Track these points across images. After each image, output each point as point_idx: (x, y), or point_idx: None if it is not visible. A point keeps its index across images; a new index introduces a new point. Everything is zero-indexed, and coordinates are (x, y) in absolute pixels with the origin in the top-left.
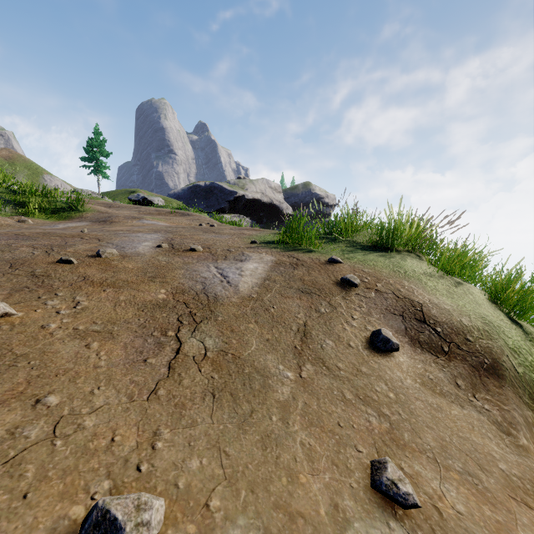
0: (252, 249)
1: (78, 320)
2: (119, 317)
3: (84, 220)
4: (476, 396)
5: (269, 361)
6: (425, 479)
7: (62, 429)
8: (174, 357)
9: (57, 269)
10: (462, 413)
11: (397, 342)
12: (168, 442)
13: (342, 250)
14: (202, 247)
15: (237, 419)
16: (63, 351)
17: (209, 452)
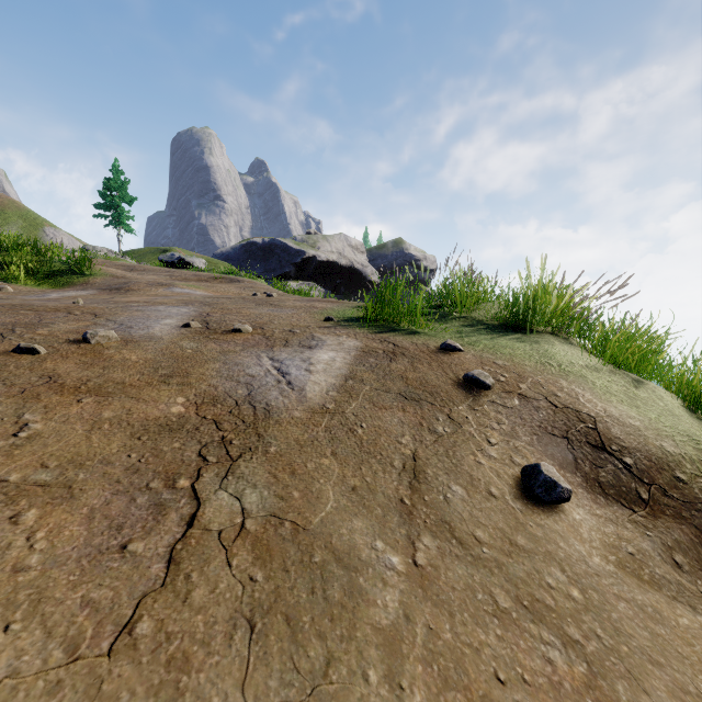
0: (326, 330)
1: (13, 462)
2: (94, 452)
3: (90, 288)
4: None
5: (357, 534)
6: None
7: None
8: (183, 535)
9: (8, 363)
10: (697, 622)
11: (568, 487)
12: None
13: (459, 331)
14: (252, 326)
15: (297, 687)
16: None
17: None
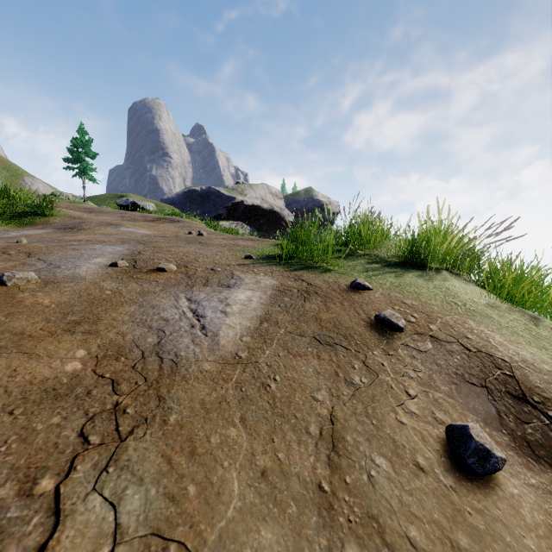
0: (245, 268)
1: None
2: None
3: (48, 227)
4: None
5: None
6: None
7: None
8: None
9: None
10: None
11: (502, 455)
12: None
13: (365, 269)
14: (176, 265)
15: None
16: None
17: None
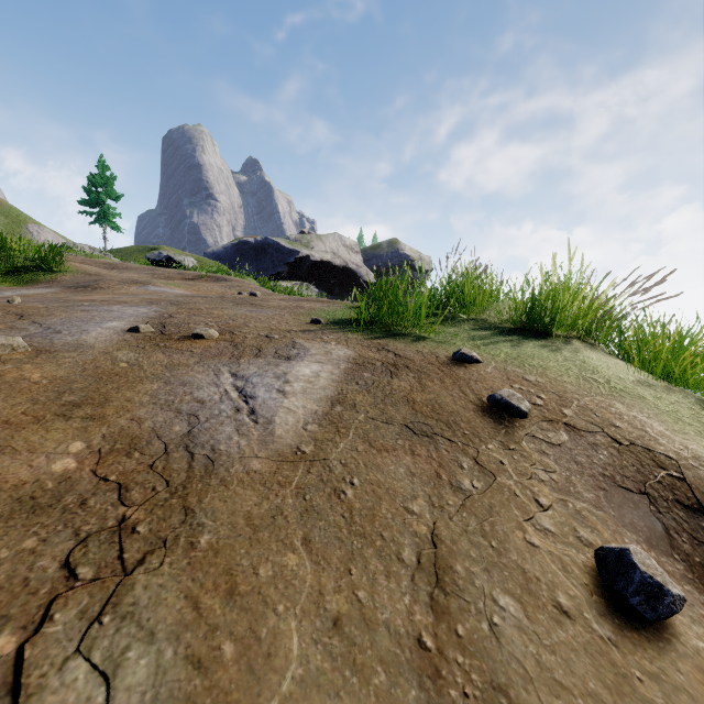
0: (311, 335)
1: None
2: None
3: (54, 285)
4: None
5: None
6: None
7: None
8: None
9: None
10: None
11: (680, 592)
12: None
13: (471, 336)
14: (219, 330)
15: None
16: None
17: None
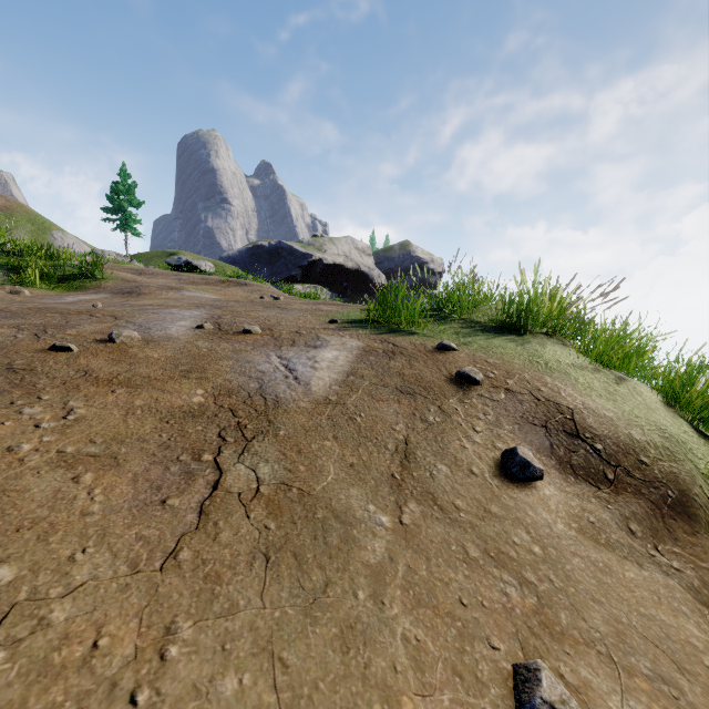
0: (331, 331)
1: (67, 438)
2: (131, 432)
3: (102, 291)
4: (660, 548)
5: (353, 499)
6: (598, 693)
7: (12, 628)
8: (210, 495)
9: (48, 359)
10: (641, 575)
11: (541, 467)
12: (189, 646)
13: (456, 333)
14: (261, 328)
15: (303, 598)
16: (36, 489)
17: (256, 662)
